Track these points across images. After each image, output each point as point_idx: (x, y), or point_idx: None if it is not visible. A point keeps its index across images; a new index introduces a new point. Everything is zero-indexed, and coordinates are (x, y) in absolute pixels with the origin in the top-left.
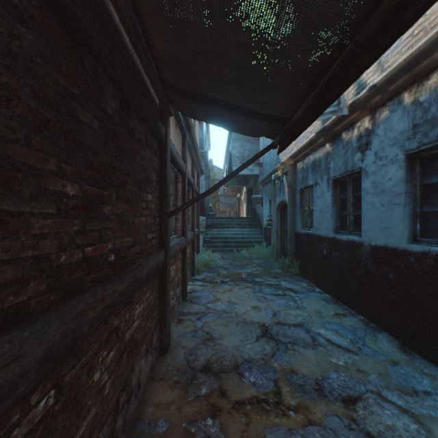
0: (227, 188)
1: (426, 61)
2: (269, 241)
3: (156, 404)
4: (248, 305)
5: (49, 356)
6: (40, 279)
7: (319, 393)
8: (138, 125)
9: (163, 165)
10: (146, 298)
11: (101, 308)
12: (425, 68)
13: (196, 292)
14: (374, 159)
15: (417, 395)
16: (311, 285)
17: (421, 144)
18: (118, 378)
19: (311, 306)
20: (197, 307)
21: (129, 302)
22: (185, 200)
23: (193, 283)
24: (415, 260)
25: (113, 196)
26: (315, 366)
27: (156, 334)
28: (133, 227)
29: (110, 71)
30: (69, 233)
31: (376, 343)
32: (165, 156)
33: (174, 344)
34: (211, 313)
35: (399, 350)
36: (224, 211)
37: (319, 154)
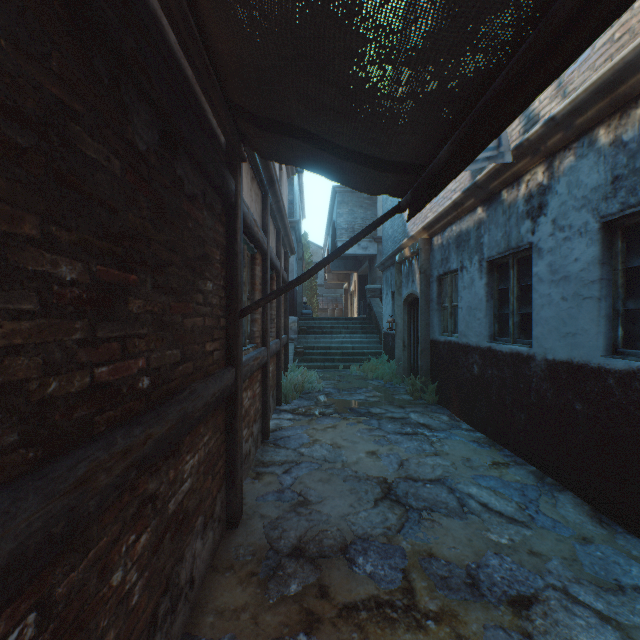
0: (329, 275)
1: (633, 78)
2: (392, 353)
3: (218, 610)
4: (362, 450)
5: (19, 560)
6: (5, 425)
7: (474, 591)
8: (190, 173)
9: (231, 237)
10: (203, 444)
11: (123, 467)
12: (632, 89)
13: (283, 430)
14: (552, 230)
15: (624, 592)
16: (454, 418)
17: (625, 206)
18: (156, 576)
19: (456, 452)
20: (284, 453)
21: (175, 451)
22: (267, 291)
23: (278, 416)
24: (615, 383)
25: (147, 283)
26: (466, 546)
27: (220, 498)
28: (181, 333)
29: (140, 80)
30: (65, 344)
31: (555, 508)
32: (235, 223)
33: (248, 512)
34: (305, 463)
35: (591, 519)
36: (324, 309)
37: (466, 223)
